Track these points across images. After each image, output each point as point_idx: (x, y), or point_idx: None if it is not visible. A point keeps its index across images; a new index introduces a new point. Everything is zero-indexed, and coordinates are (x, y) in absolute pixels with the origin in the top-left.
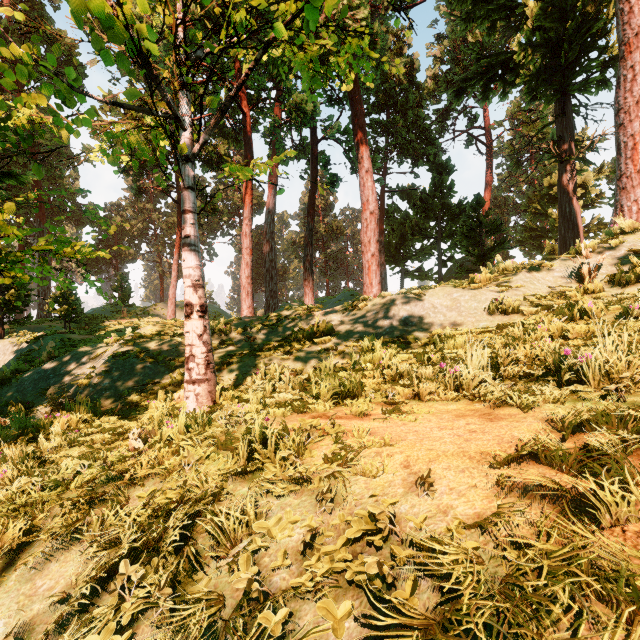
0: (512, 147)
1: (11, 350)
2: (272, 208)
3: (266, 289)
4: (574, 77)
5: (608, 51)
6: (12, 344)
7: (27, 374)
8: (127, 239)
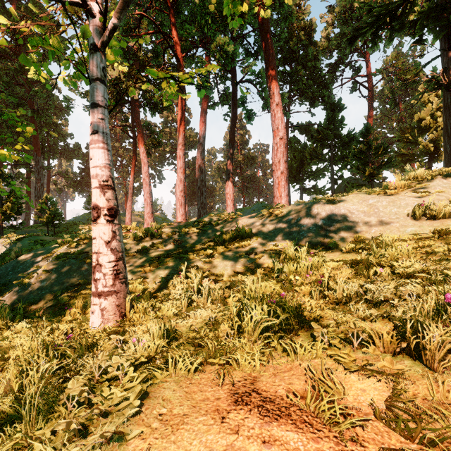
0: (390, 89)
1: (0, 248)
2: (202, 141)
3: (198, 202)
4: None
5: None
6: (2, 244)
7: None
8: None
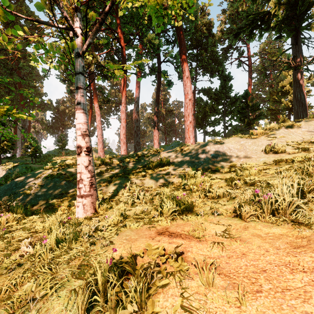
0: (263, 66)
1: (1, 172)
2: (137, 99)
3: (134, 141)
4: (304, 21)
5: None
6: (2, 169)
7: (2, 186)
8: (67, 117)
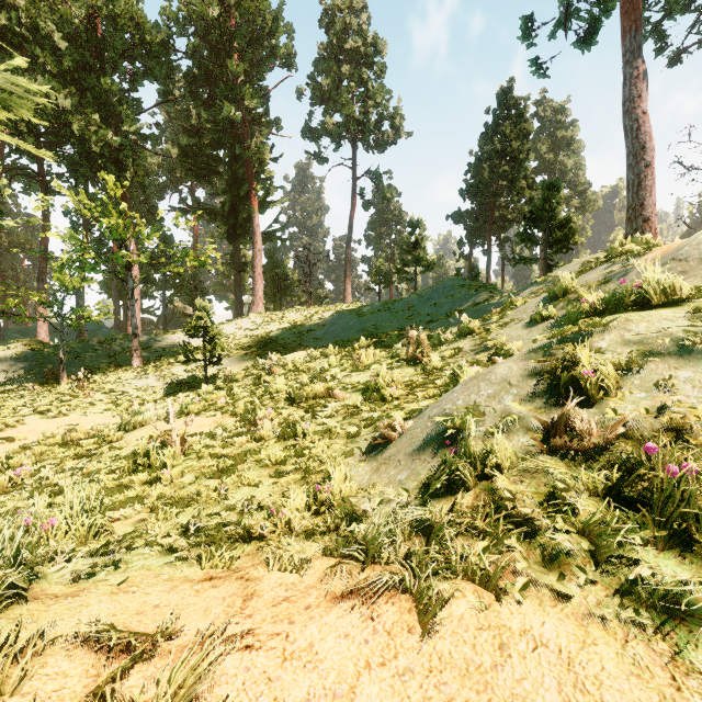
0: (211, 234)
1: None
2: None
3: None
4: (240, 239)
5: (251, 236)
6: None
7: None
8: None
